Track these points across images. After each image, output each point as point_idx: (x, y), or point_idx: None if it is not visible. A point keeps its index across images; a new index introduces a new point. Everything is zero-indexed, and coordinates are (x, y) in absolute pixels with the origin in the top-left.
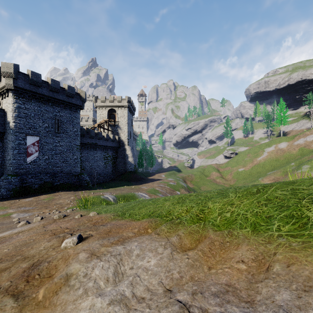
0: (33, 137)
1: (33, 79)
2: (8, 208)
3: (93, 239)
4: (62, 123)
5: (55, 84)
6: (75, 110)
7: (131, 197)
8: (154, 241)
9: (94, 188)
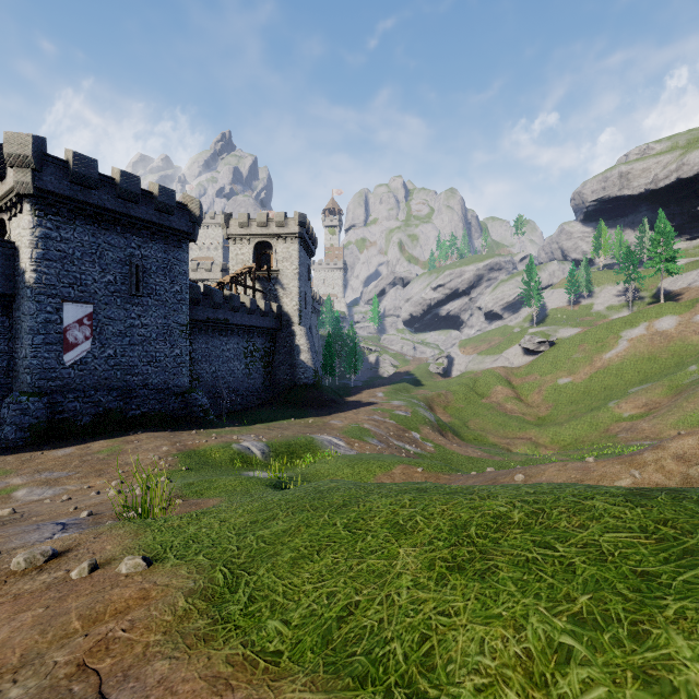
0: (80, 306)
1: (77, 171)
2: (11, 474)
3: None
4: (146, 274)
5: (130, 183)
6: (176, 244)
7: (304, 446)
8: None
9: (219, 424)
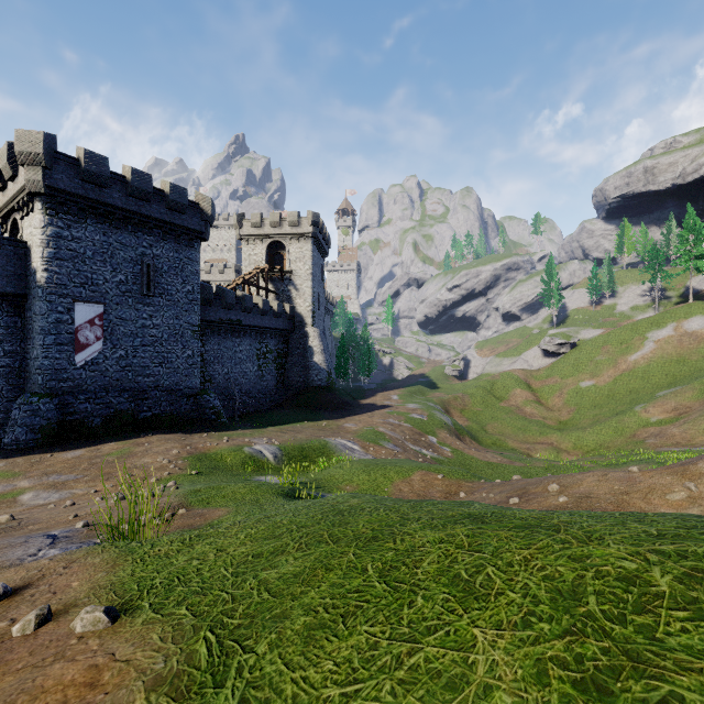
0: (91, 306)
1: (88, 169)
2: (19, 476)
3: None
4: (158, 274)
5: (141, 181)
6: (188, 243)
7: (318, 450)
8: None
9: (231, 426)
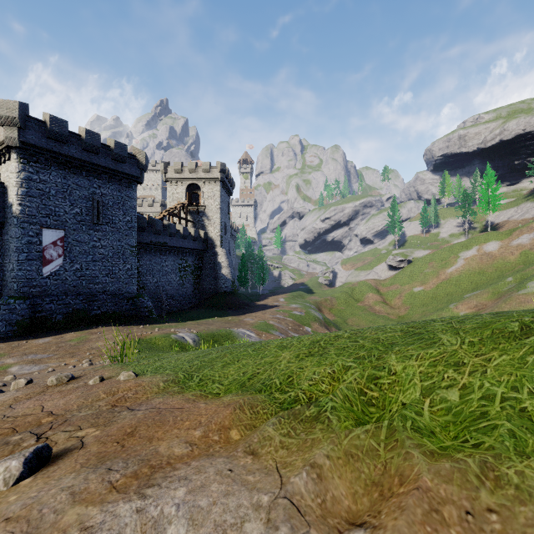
0: (55, 231)
1: (53, 129)
2: (5, 356)
3: (73, 463)
4: (105, 208)
5: (92, 138)
6: (127, 185)
7: (225, 336)
8: (237, 487)
9: (160, 321)
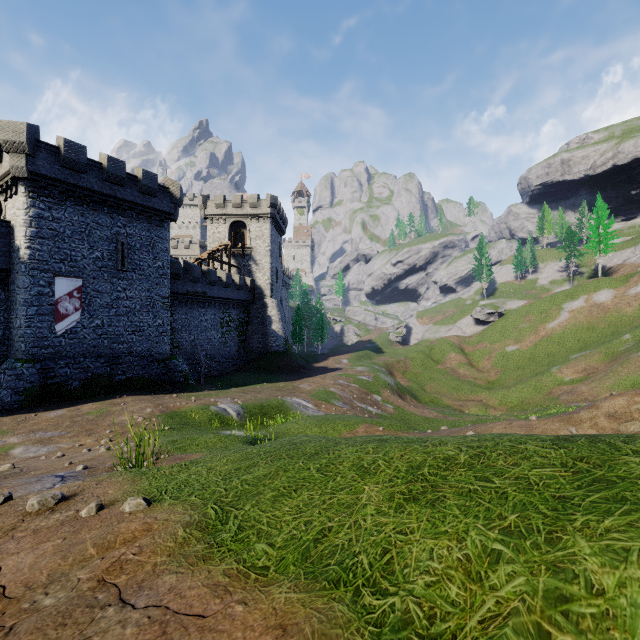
0: (70, 280)
1: (68, 156)
2: (8, 433)
3: None
4: (131, 251)
5: (116, 167)
6: (158, 223)
7: (276, 408)
8: None
9: (198, 388)
